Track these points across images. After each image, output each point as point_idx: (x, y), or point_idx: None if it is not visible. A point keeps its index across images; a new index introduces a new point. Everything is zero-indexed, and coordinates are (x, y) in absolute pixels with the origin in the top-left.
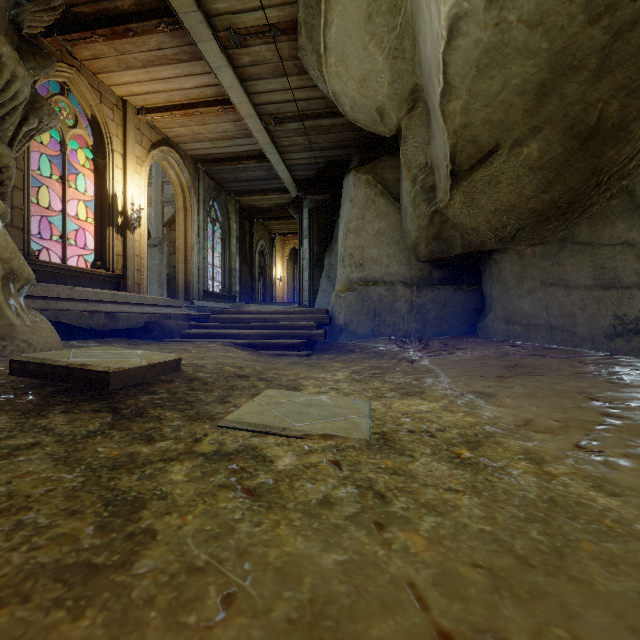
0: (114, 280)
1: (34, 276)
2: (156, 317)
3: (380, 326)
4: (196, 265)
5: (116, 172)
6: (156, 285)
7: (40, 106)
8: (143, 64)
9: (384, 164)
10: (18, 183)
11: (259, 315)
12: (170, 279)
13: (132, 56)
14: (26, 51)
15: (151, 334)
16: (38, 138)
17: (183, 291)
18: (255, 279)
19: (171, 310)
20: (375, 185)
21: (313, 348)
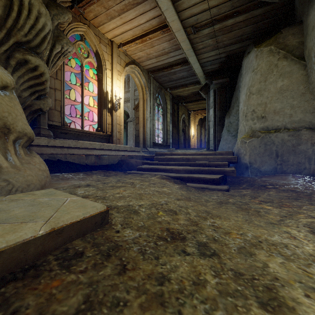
0: (106, 137)
1: (30, 131)
2: (125, 157)
3: (282, 165)
4: (149, 128)
5: (107, 80)
6: (131, 141)
7: (62, 38)
8: (118, 13)
9: (285, 34)
10: (58, 87)
11: (184, 156)
12: (136, 137)
13: (112, 9)
14: (52, 5)
15: (121, 167)
16: (86, 78)
17: (142, 143)
18: (180, 136)
19: (133, 153)
20: (277, 52)
21: (226, 181)
